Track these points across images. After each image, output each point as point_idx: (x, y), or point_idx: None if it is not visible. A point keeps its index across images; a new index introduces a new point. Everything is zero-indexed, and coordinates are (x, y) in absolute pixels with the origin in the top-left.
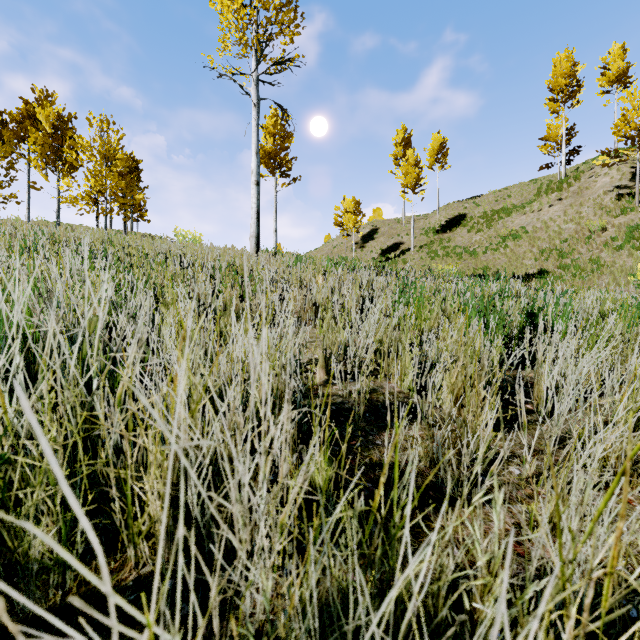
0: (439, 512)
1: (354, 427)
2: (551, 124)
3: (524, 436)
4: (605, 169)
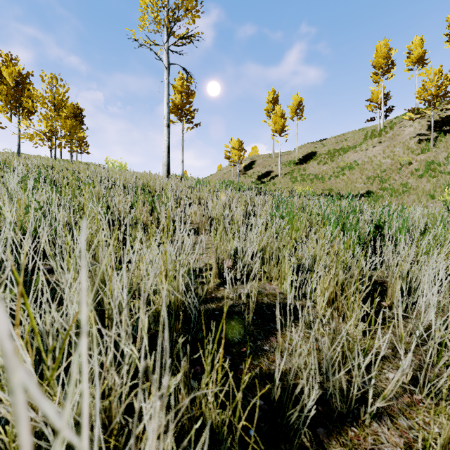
0: (331, 435)
1: (244, 331)
2: (374, 90)
3: (401, 346)
4: (410, 122)
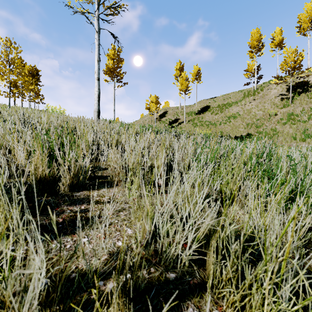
0: None
1: None
2: (249, 63)
3: None
4: (274, 86)
